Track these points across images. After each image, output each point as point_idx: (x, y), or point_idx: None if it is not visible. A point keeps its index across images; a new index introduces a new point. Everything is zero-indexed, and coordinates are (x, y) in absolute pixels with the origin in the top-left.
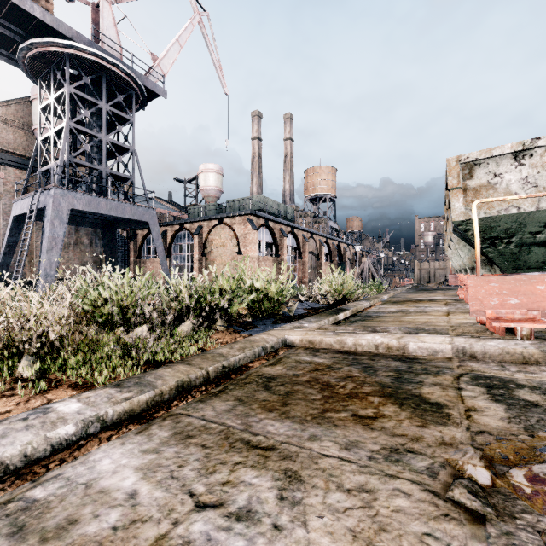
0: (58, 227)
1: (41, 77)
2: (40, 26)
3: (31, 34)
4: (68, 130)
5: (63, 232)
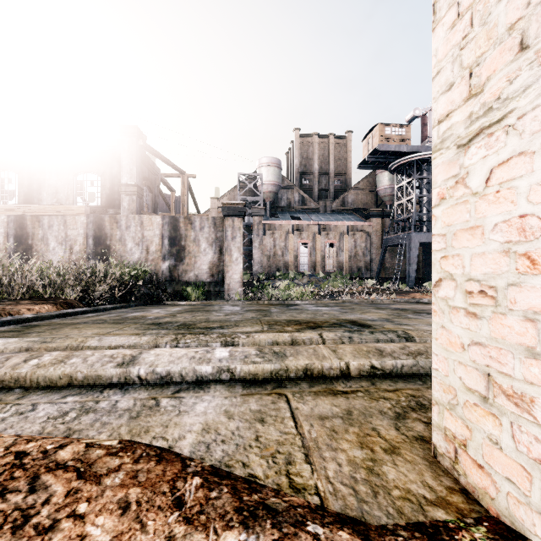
0: (414, 252)
1: (396, 171)
2: (402, 152)
3: (397, 155)
4: (415, 199)
5: (416, 254)
